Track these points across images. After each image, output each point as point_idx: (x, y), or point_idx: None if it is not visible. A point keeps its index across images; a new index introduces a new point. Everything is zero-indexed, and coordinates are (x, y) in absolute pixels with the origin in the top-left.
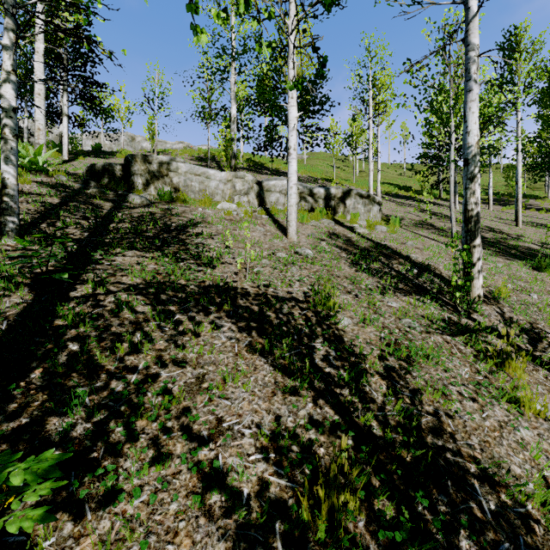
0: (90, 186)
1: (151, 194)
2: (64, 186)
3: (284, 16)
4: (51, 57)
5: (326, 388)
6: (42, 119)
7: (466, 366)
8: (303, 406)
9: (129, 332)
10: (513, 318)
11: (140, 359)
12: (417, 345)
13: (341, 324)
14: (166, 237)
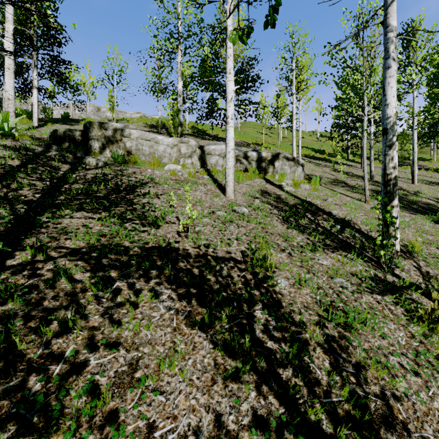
0: (52, 149)
1: (106, 157)
2: (27, 150)
3: (223, 0)
4: (22, 37)
5: (269, 369)
6: (11, 90)
7: (400, 330)
8: (246, 396)
9: (62, 306)
10: (429, 272)
11: (69, 342)
12: (351, 307)
13: (279, 287)
14: (115, 197)
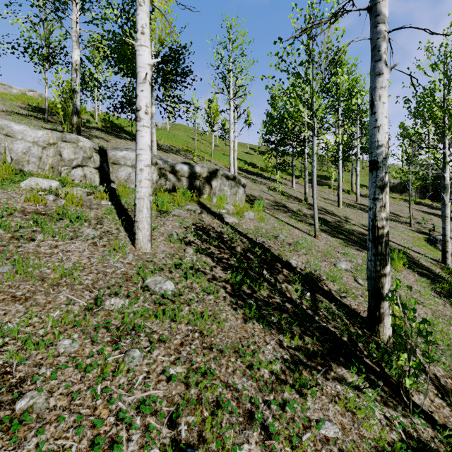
0: None
1: None
2: None
3: None
4: None
5: None
6: None
7: None
8: None
9: None
10: (438, 377)
11: None
12: None
13: None
14: None
